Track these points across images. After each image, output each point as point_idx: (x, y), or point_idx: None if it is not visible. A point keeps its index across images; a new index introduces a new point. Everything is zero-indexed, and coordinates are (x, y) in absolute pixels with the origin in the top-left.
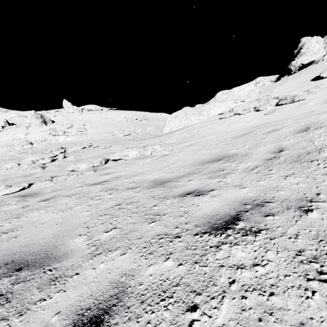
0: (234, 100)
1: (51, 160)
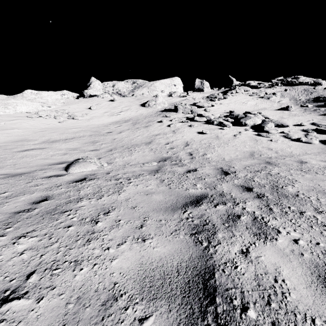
0: (42, 103)
1: None
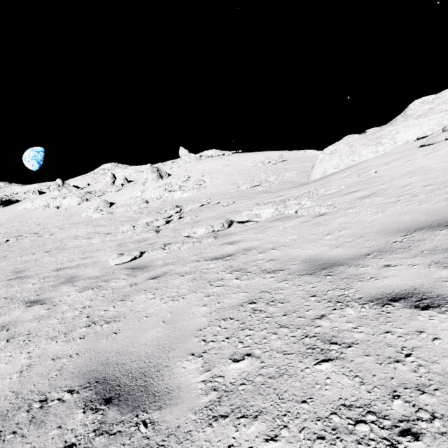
0: None
1: (165, 221)
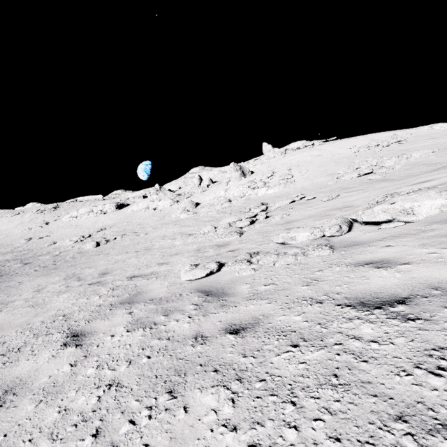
0: None
1: (249, 221)
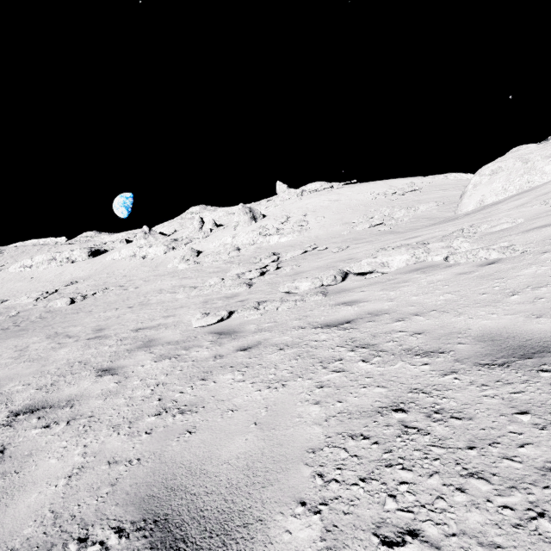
0: None
1: (259, 273)
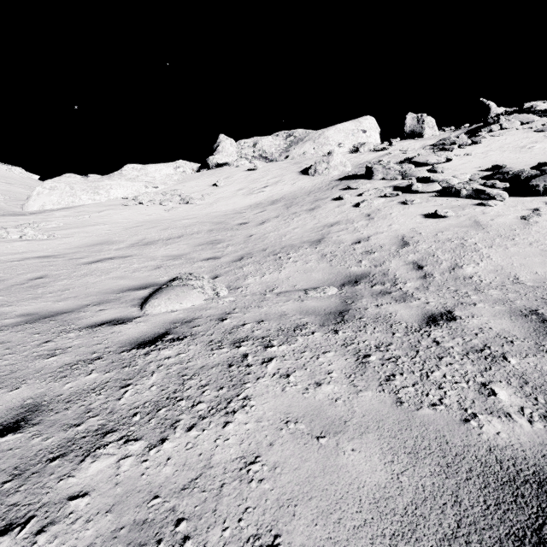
0: (147, 183)
1: None
